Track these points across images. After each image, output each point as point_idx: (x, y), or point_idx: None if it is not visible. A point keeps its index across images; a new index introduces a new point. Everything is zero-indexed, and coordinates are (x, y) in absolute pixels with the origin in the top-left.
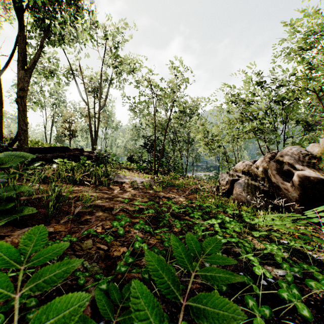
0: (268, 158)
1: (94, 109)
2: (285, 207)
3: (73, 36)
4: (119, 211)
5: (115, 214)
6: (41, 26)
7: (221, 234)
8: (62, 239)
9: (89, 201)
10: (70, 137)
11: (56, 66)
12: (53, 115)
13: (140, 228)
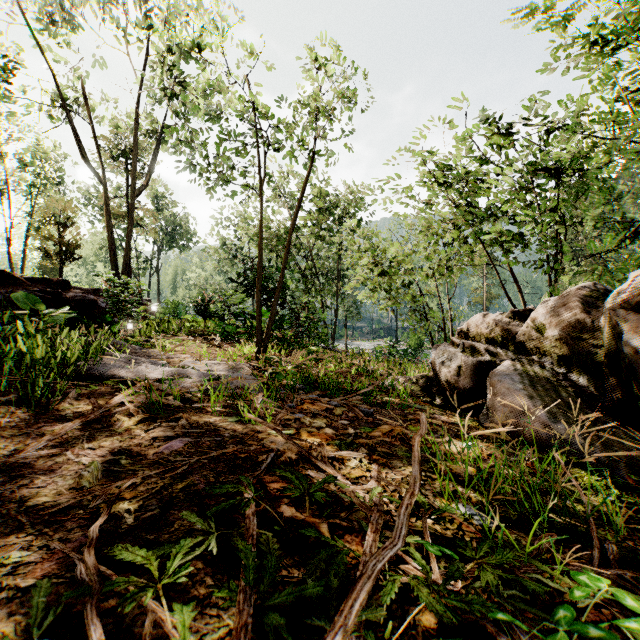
0: (576, 301)
1: (127, 199)
2: None
3: (62, 8)
4: None
5: None
6: None
7: None
8: None
9: None
10: (62, 259)
11: None
12: (31, 212)
13: None
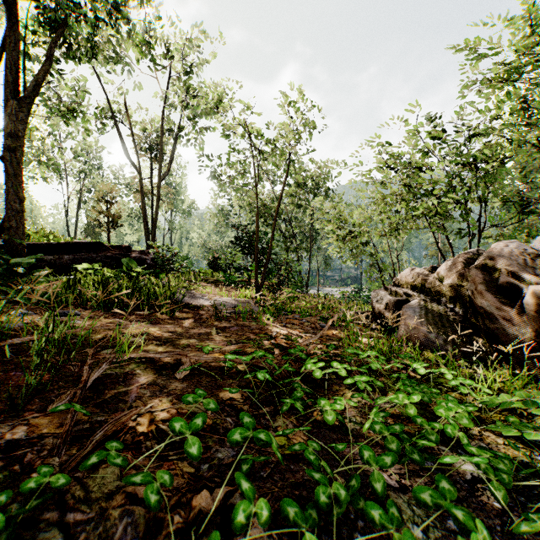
0: (461, 262)
1: (151, 180)
2: (504, 353)
3: (114, 52)
4: (192, 372)
5: (183, 380)
6: (50, 20)
7: (434, 438)
8: (39, 463)
9: (130, 347)
10: (109, 227)
11: (81, 98)
12: (80, 190)
13: (244, 440)
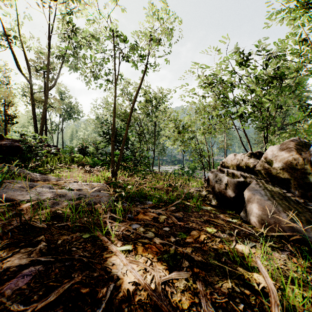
0: (291, 148)
1: (44, 92)
2: None
3: None
4: None
5: None
6: None
7: None
8: None
9: None
10: (6, 123)
11: None
12: None
13: None
